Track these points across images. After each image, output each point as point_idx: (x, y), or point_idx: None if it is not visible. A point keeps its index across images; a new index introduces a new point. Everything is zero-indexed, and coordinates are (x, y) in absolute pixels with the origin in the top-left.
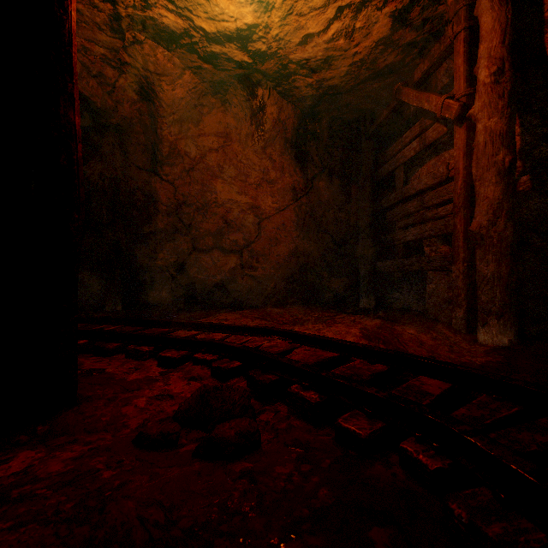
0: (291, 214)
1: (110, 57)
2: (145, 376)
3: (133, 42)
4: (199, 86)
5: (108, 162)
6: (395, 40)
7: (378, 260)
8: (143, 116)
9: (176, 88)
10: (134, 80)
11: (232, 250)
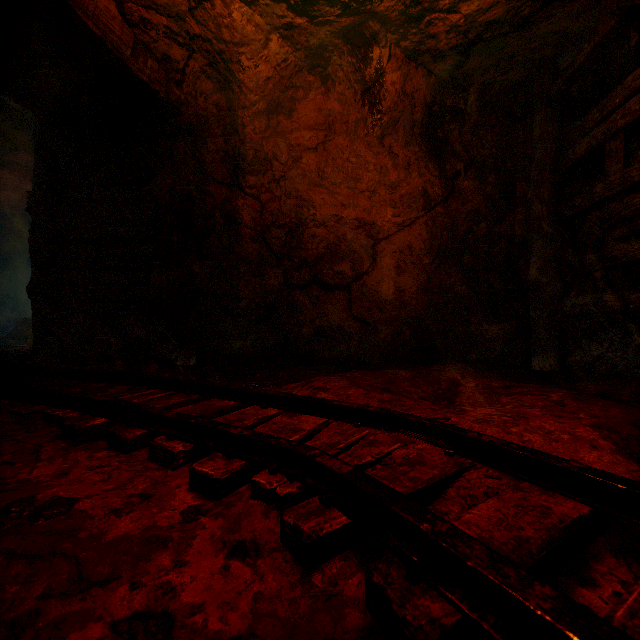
0: (421, 230)
1: (175, 30)
2: (150, 523)
3: None
4: (290, 57)
5: (179, 175)
6: None
7: (563, 296)
8: (221, 113)
9: (260, 64)
10: (208, 60)
11: (336, 285)
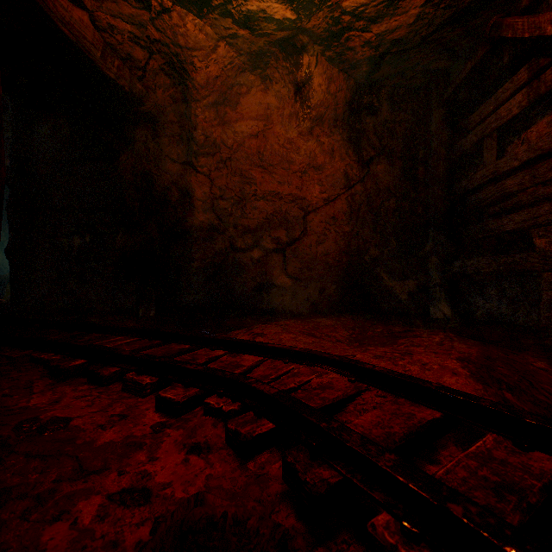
0: (343, 205)
1: (138, 35)
2: (128, 434)
3: (160, 11)
4: (235, 60)
5: (140, 155)
6: None
7: (454, 259)
8: (177, 103)
9: (210, 65)
10: (166, 60)
11: (273, 249)
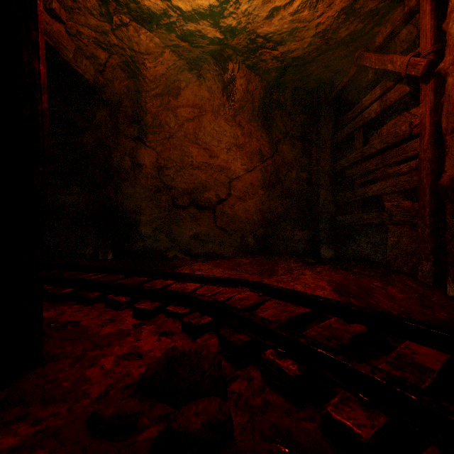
0: (258, 174)
1: (100, 40)
2: (119, 329)
3: (119, 25)
4: (177, 63)
5: (101, 132)
6: (356, 9)
7: (337, 215)
8: (130, 92)
9: (158, 65)
10: (122, 59)
11: (206, 206)
